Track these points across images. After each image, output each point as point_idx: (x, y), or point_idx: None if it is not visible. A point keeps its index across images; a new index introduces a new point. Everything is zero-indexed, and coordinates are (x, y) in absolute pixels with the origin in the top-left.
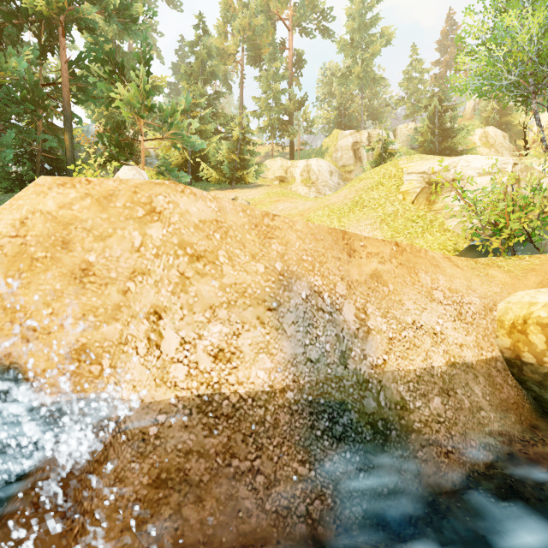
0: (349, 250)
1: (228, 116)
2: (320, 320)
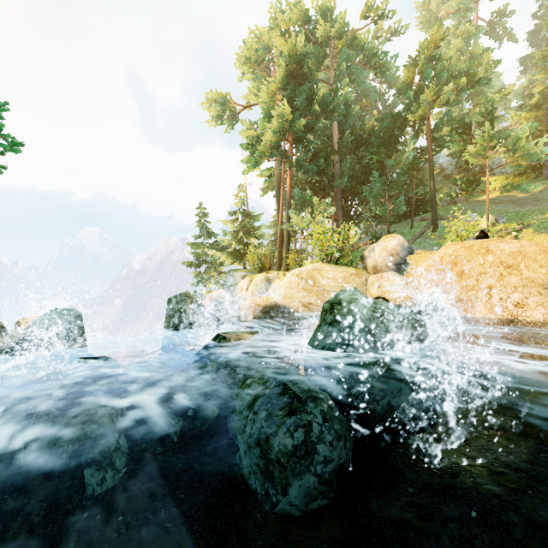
0: None
1: None
2: None
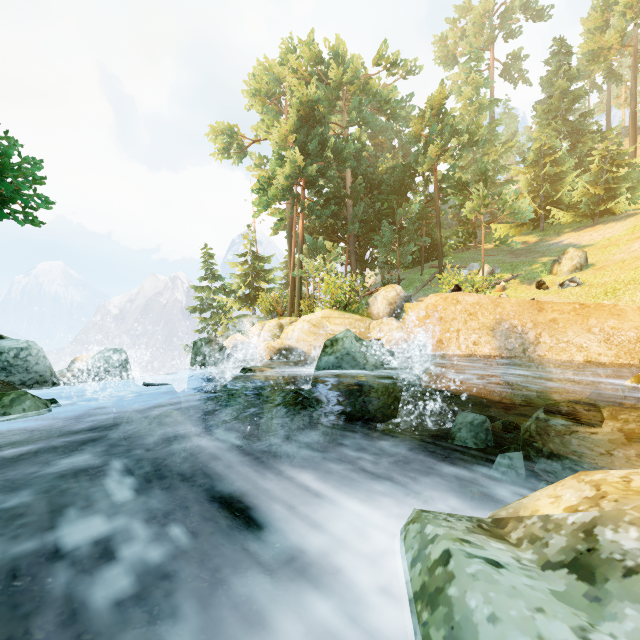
0: (539, 309)
1: (596, 136)
2: (513, 336)
